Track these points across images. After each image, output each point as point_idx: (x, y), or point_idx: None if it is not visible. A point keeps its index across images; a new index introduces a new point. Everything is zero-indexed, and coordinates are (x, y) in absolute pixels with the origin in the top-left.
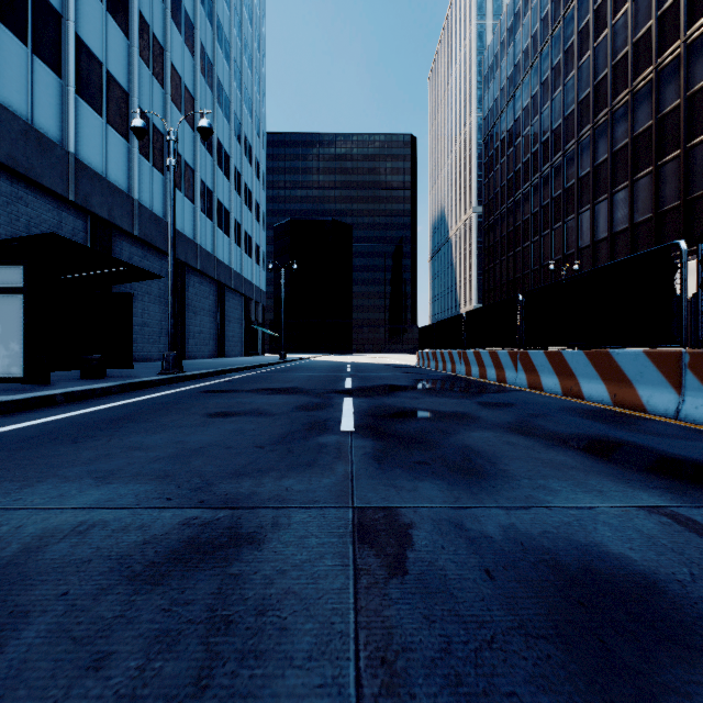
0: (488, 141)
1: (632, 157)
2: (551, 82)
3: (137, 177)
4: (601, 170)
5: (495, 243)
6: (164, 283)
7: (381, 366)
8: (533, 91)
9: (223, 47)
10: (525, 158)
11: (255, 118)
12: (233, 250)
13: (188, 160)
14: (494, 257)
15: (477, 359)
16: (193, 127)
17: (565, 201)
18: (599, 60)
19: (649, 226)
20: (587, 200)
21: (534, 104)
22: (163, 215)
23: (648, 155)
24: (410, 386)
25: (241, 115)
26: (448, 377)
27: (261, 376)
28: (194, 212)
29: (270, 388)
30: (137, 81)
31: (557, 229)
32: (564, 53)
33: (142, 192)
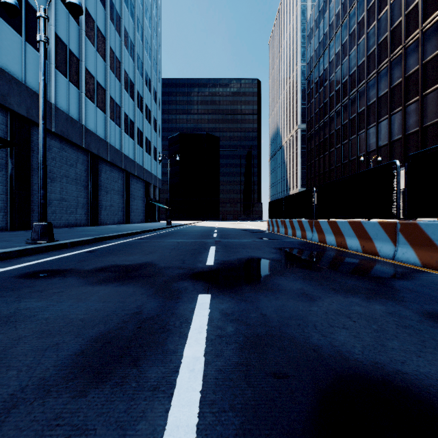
0: (310, 78)
1: (421, 78)
2: (357, 33)
3: (54, 87)
4: (396, 90)
5: (315, 146)
6: (80, 170)
7: (240, 231)
8: (343, 41)
9: (129, 7)
10: (337, 87)
11: (153, 61)
12: (136, 149)
13: (100, 82)
14: (315, 156)
15: (332, 228)
16: (105, 59)
17: (367, 114)
18: (394, 12)
19: (436, 128)
20: (385, 112)
21: (344, 50)
22: (78, 119)
23: (435, 75)
24: (278, 260)
25: (142, 57)
26: (305, 244)
27: (134, 243)
28: (106, 120)
29: (118, 265)
30: (54, 14)
31: (361, 134)
32: (366, 11)
33: (59, 99)
